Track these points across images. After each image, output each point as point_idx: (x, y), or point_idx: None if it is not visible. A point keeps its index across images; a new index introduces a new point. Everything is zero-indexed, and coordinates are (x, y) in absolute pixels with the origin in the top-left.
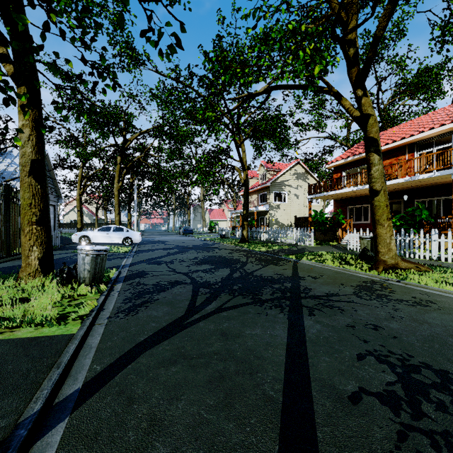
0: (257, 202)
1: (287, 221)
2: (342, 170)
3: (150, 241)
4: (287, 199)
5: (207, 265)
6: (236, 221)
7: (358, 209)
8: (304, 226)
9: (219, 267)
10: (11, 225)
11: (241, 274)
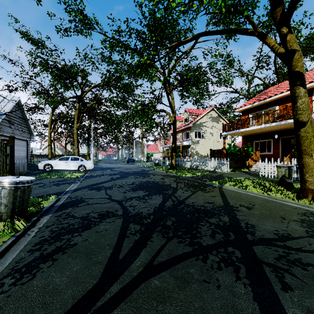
0: (182, 138)
1: (204, 152)
2: (249, 113)
3: (101, 167)
4: (205, 137)
5: (142, 191)
6: (166, 153)
7: (261, 143)
8: (218, 156)
9: (152, 194)
10: None
11: (173, 202)
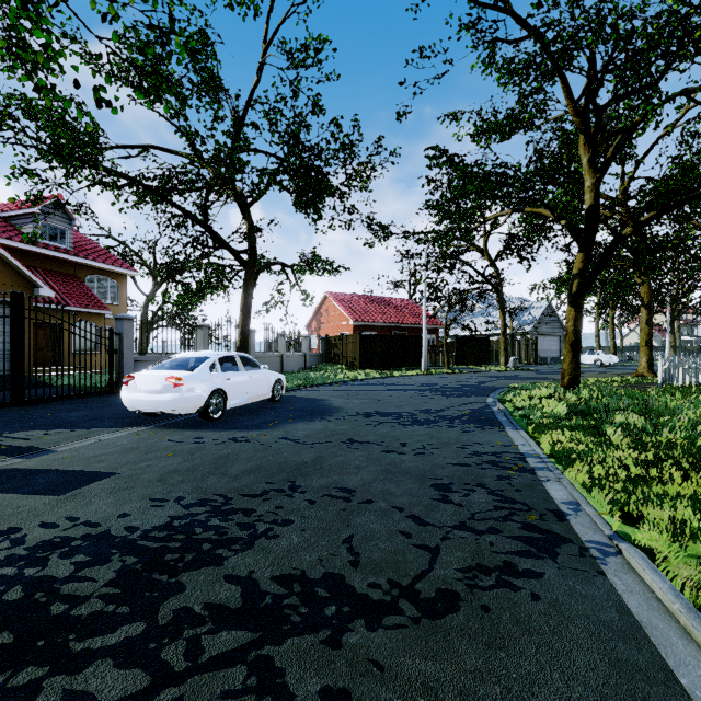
0: None
1: None
2: None
3: None
4: None
5: None
6: None
7: None
8: None
9: None
10: (514, 350)
11: None
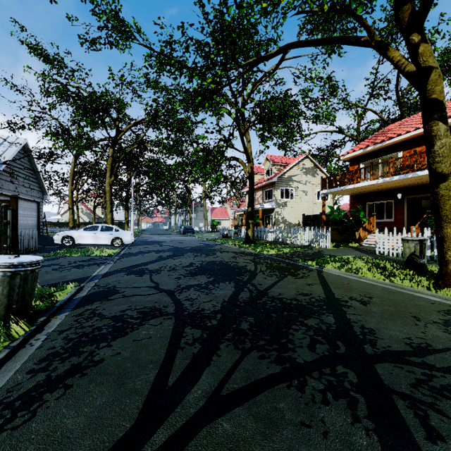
0: (262, 199)
1: (294, 219)
2: (360, 162)
3: (146, 241)
4: (295, 196)
5: (204, 277)
6: (239, 220)
7: (376, 206)
8: (314, 224)
9: (220, 281)
10: None
11: (250, 294)
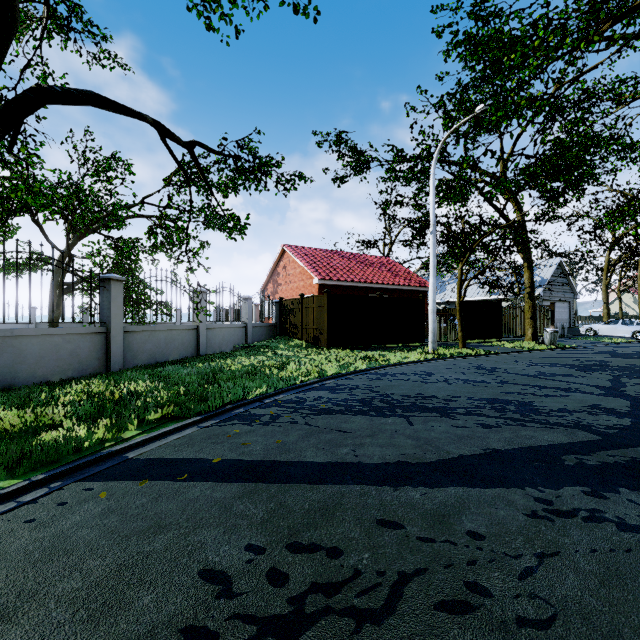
0: None
1: None
2: None
3: None
4: None
5: None
6: None
7: None
8: None
9: None
10: None
11: None
